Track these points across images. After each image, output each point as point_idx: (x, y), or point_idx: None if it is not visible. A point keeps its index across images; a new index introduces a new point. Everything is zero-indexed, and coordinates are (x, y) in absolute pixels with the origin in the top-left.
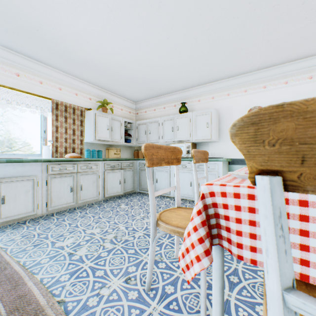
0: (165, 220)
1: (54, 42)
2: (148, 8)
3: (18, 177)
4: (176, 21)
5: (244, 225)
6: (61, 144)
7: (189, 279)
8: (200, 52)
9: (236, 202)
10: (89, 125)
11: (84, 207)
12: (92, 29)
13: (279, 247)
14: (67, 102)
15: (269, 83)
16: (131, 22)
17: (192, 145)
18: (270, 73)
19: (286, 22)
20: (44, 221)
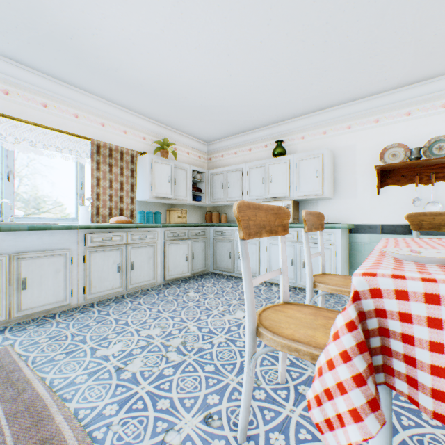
0: (270, 326)
1: (94, 56)
2: None
3: (44, 252)
4: (275, 13)
5: None
6: (104, 204)
7: None
8: (309, 62)
9: (431, 311)
10: (143, 175)
11: (136, 294)
12: (149, 33)
13: None
14: (112, 144)
15: (416, 107)
16: (206, 19)
17: (293, 205)
18: (418, 92)
19: None
20: (80, 315)
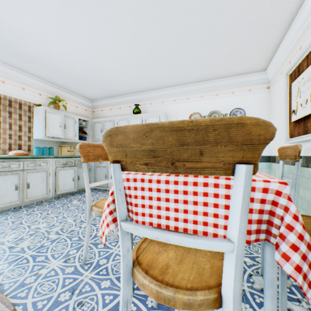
0: (99, 205)
1: None
2: (93, 21)
3: None
4: (121, 35)
5: (139, 200)
6: (4, 141)
7: (104, 242)
8: (146, 63)
9: (135, 184)
10: (39, 121)
11: (31, 205)
12: (38, 30)
13: (119, 199)
14: (12, 97)
15: (205, 94)
16: (78, 30)
17: None
18: (205, 86)
19: (208, 50)
20: None
